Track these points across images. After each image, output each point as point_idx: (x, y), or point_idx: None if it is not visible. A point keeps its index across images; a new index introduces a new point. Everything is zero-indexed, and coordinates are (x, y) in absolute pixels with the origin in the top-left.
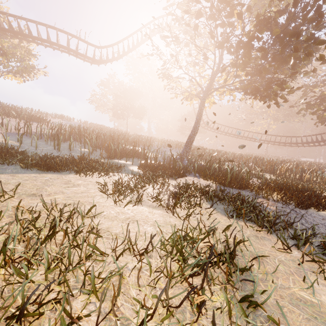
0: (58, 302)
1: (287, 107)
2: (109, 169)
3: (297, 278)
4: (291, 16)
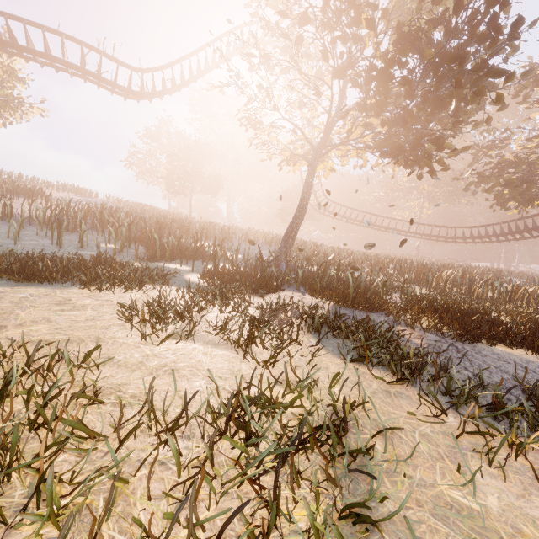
0: None
1: (449, 180)
2: (146, 278)
3: (448, 465)
4: (451, 28)
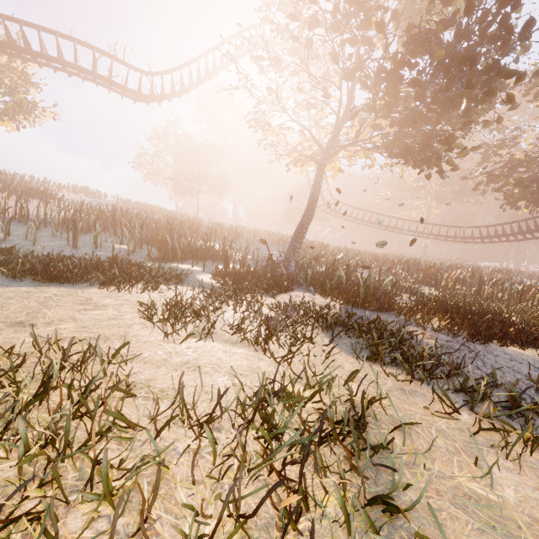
0: (37, 519)
1: (457, 179)
2: (161, 279)
3: (465, 459)
4: (461, 29)
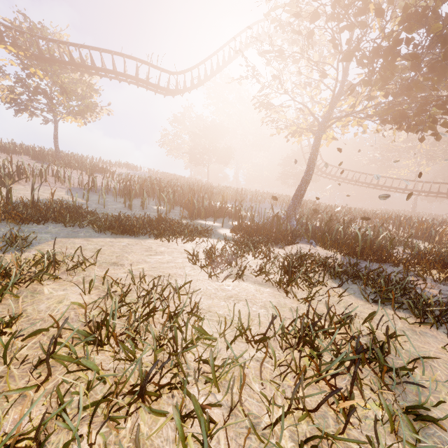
0: (175, 388)
1: None
2: (196, 233)
3: None
4: None
